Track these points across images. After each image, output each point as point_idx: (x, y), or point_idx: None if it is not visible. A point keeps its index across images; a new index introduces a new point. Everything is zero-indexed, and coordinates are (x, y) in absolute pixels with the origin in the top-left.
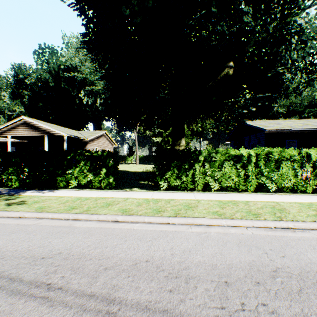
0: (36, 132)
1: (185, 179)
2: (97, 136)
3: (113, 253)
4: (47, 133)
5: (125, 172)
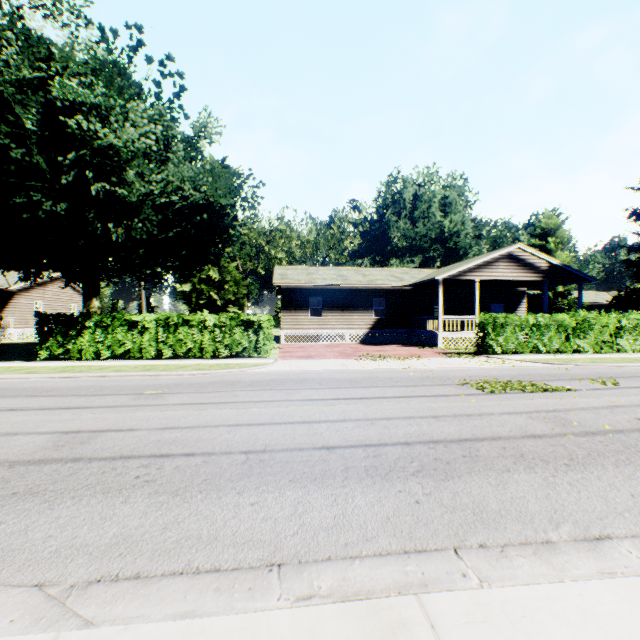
0: None
1: (73, 347)
2: (41, 282)
3: None
4: None
5: None
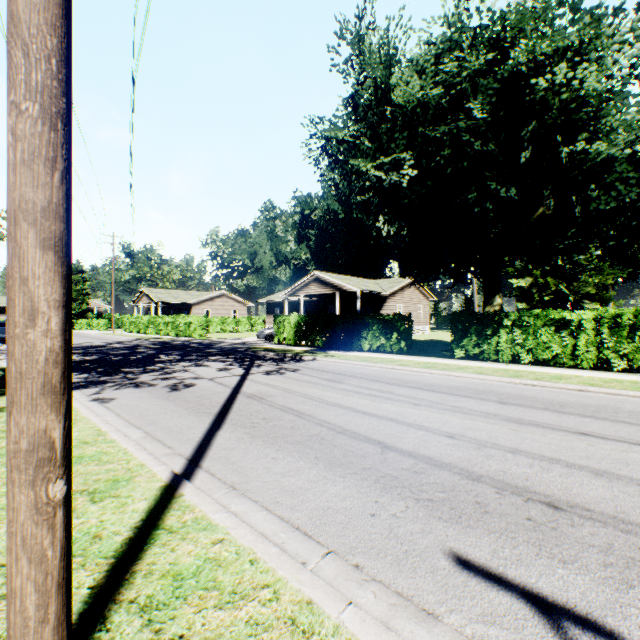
0: (327, 290)
1: (486, 348)
2: (400, 287)
3: (384, 375)
4: (338, 289)
5: (438, 342)
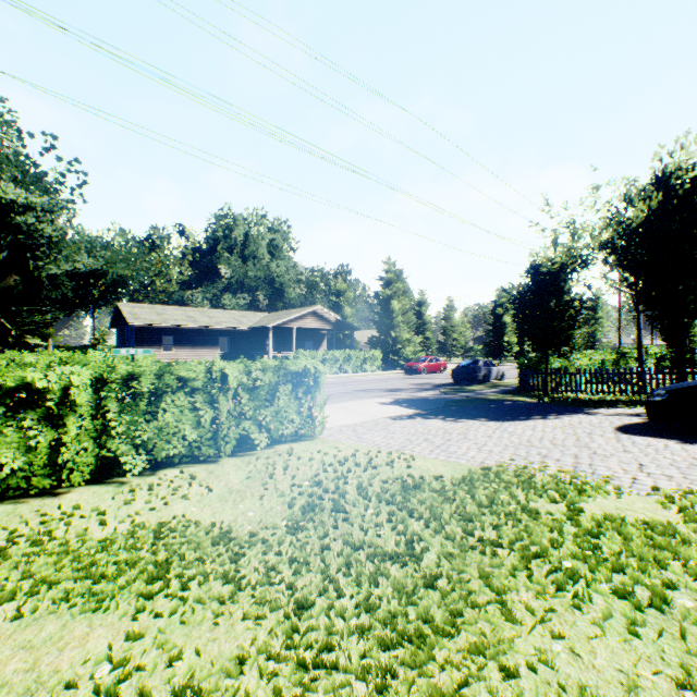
0: None
1: None
2: None
3: None
4: None
5: None
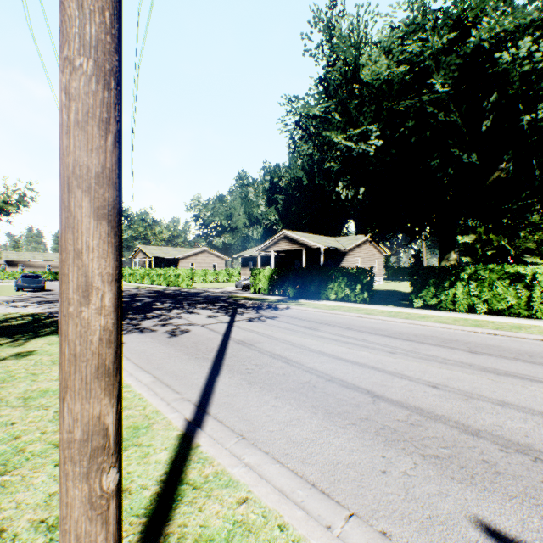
0: (294, 246)
1: (443, 298)
2: (358, 244)
3: (354, 323)
4: (304, 246)
5: (393, 292)
